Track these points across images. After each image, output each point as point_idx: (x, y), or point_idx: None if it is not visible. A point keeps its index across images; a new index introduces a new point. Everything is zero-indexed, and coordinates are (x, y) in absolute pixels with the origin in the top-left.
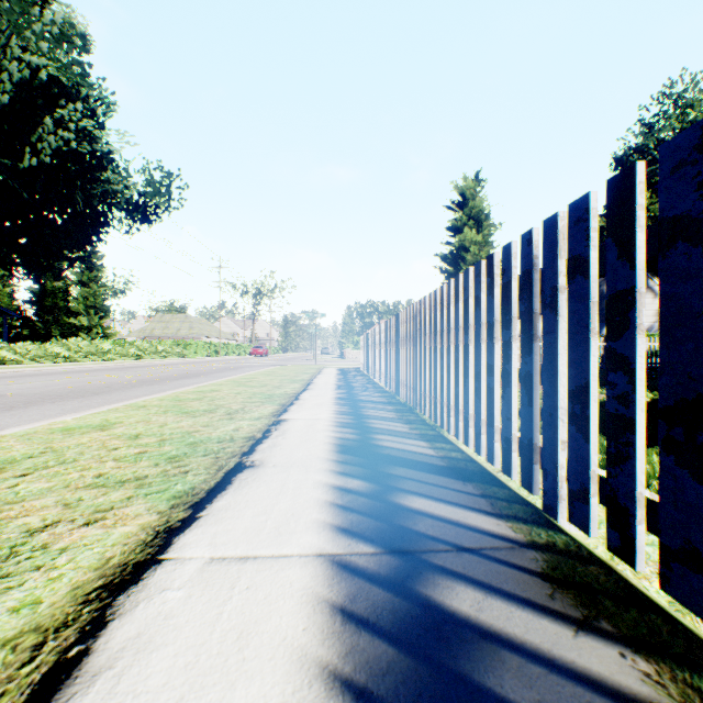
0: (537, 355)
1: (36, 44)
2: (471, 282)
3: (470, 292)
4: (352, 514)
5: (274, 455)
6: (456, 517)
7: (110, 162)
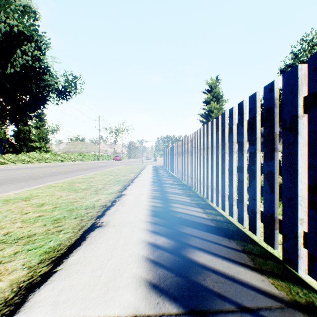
0: (277, 160)
1: (13, 16)
2: (226, 120)
3: (226, 125)
4: (159, 269)
5: (115, 218)
6: (231, 273)
7: (48, 71)
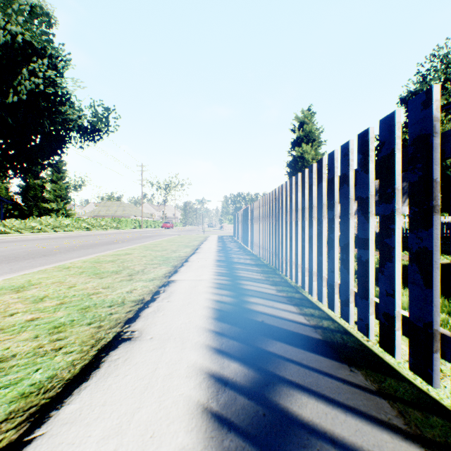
0: (438, 229)
1: (16, 19)
2: (336, 163)
3: (335, 172)
4: (229, 436)
5: (154, 323)
6: (368, 446)
7: (67, 99)
